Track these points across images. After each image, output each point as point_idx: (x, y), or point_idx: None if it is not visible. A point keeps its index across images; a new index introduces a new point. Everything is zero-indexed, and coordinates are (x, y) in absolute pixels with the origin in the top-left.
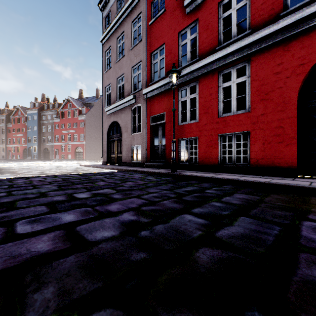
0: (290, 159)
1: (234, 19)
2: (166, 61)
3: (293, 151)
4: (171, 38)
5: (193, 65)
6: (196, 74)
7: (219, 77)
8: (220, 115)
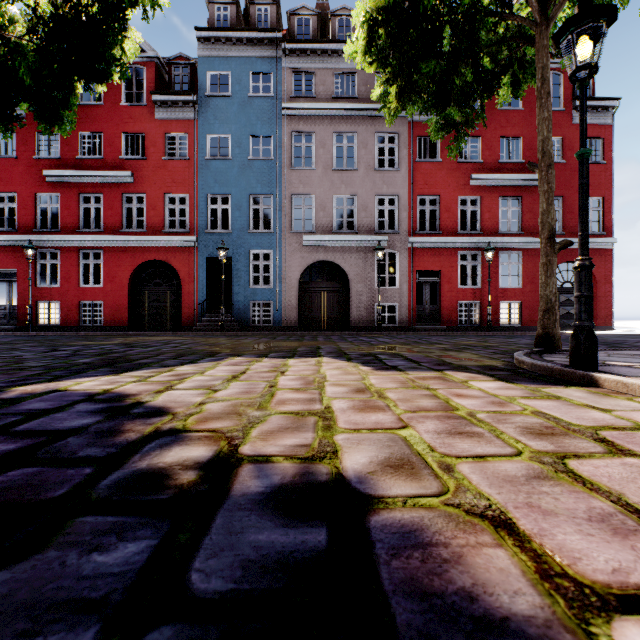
0: (125, 321)
1: (93, 214)
2: (20, 214)
3: (127, 316)
4: (27, 193)
5: (55, 236)
6: (58, 244)
7: (81, 254)
8: (82, 285)
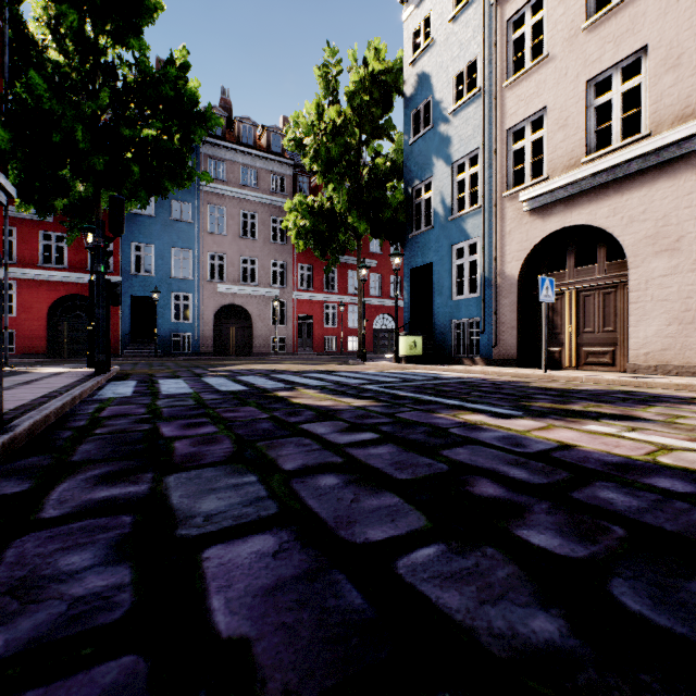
0: (43, 349)
1: None
2: None
3: (45, 345)
4: None
5: None
6: None
7: None
8: None
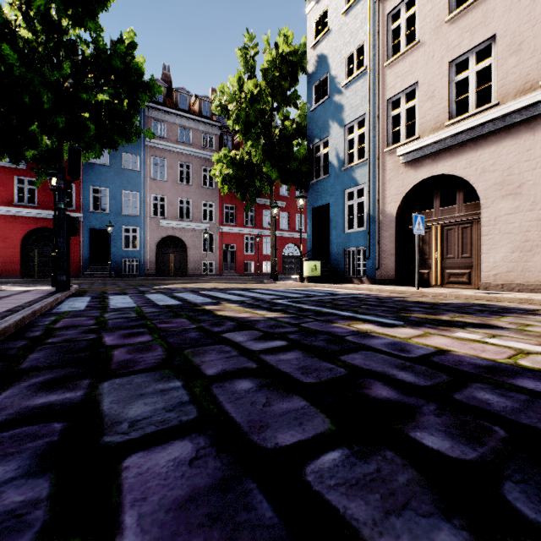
0: (18, 271)
1: None
2: None
3: (19, 268)
4: None
5: None
6: None
7: None
8: None
